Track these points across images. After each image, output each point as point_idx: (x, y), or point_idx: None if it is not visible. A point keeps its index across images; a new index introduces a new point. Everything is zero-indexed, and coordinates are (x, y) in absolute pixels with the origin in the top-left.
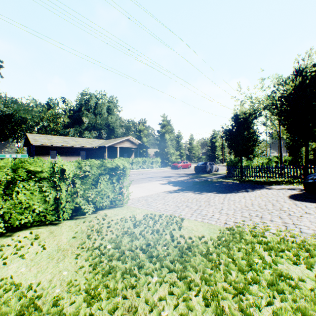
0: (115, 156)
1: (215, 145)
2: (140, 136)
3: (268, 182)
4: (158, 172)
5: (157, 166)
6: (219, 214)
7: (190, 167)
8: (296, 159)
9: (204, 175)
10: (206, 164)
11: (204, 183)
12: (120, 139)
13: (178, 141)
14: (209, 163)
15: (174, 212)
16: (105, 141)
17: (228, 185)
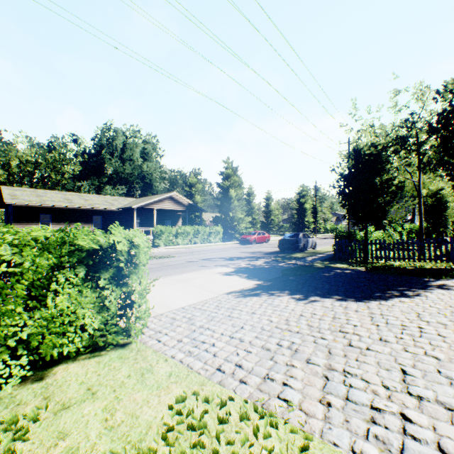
0: (150, 223)
1: (303, 208)
2: (191, 193)
3: (427, 272)
4: (219, 250)
5: (217, 240)
6: (420, 409)
7: (269, 241)
8: (436, 228)
9: (296, 254)
10: (298, 237)
11: (302, 272)
12: (158, 197)
13: (250, 202)
14: (302, 234)
15: (264, 386)
16: (135, 200)
17: (350, 276)
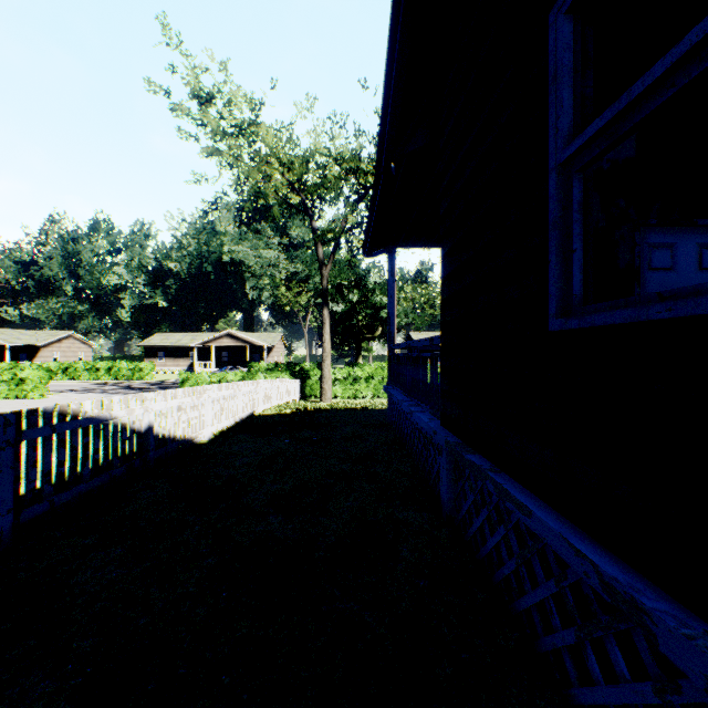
0: None
1: None
2: None
3: None
4: None
5: None
6: None
7: None
8: None
9: None
10: None
11: None
12: None
13: None
14: None
15: None
16: None
17: None
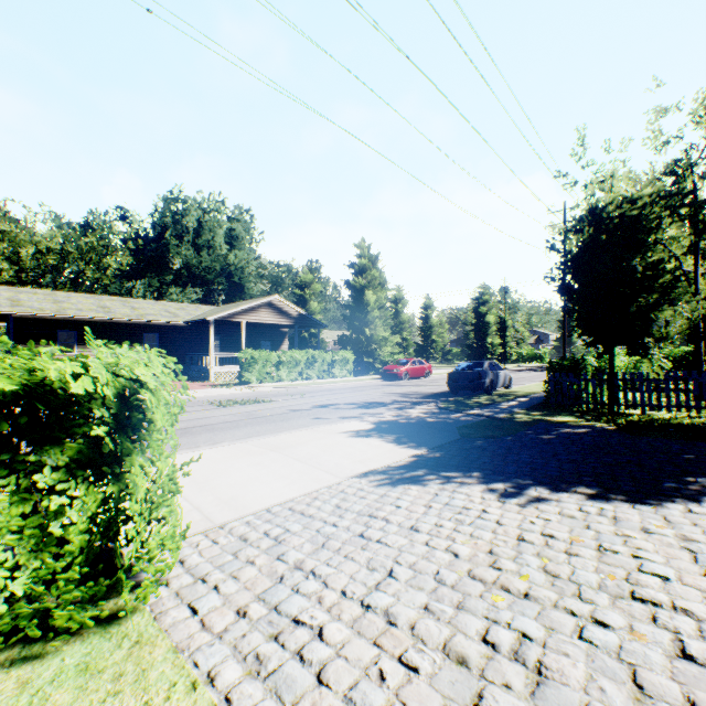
0: (238, 346)
1: (484, 322)
2: (303, 298)
3: None
4: (347, 389)
5: (344, 373)
6: None
7: (430, 375)
8: None
9: (478, 397)
10: (482, 368)
11: (496, 432)
12: (249, 303)
13: (398, 313)
14: (489, 363)
15: None
16: (213, 309)
17: (592, 442)
